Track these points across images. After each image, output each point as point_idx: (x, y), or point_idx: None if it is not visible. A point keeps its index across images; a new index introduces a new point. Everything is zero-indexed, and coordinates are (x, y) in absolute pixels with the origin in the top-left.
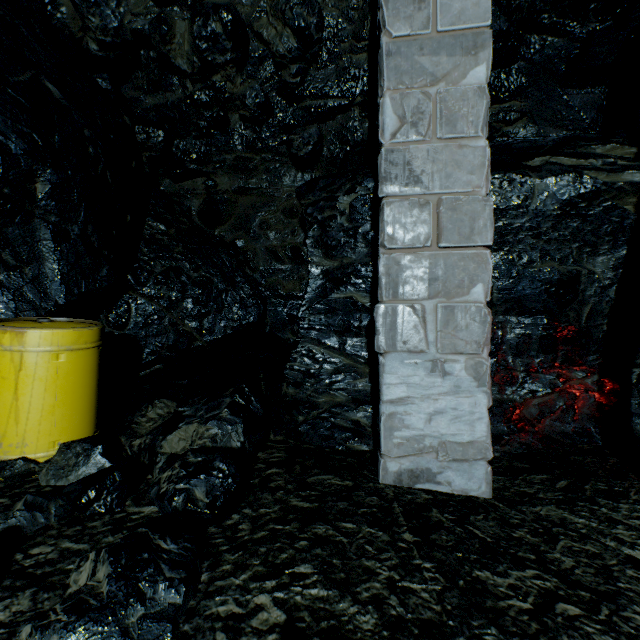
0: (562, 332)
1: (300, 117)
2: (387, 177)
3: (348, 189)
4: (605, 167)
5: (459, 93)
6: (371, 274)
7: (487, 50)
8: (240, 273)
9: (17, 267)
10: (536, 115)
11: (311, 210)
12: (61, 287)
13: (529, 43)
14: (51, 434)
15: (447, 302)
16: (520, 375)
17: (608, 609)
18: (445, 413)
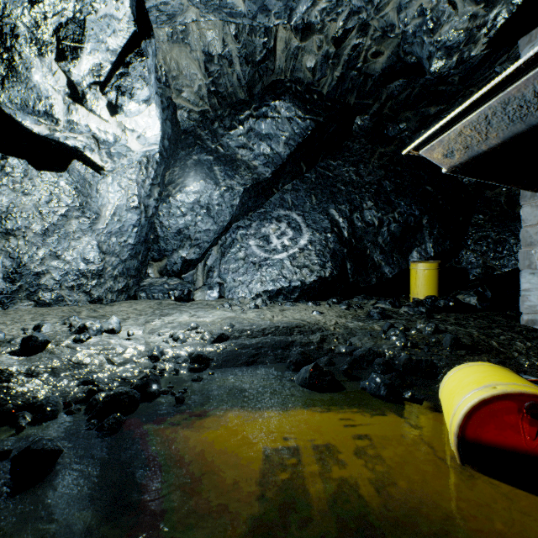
0: None
1: None
2: (522, 197)
3: None
4: None
5: None
6: None
7: None
8: None
9: (419, 246)
10: None
11: None
12: (432, 250)
13: None
14: (423, 293)
15: None
16: None
17: (521, 340)
18: None
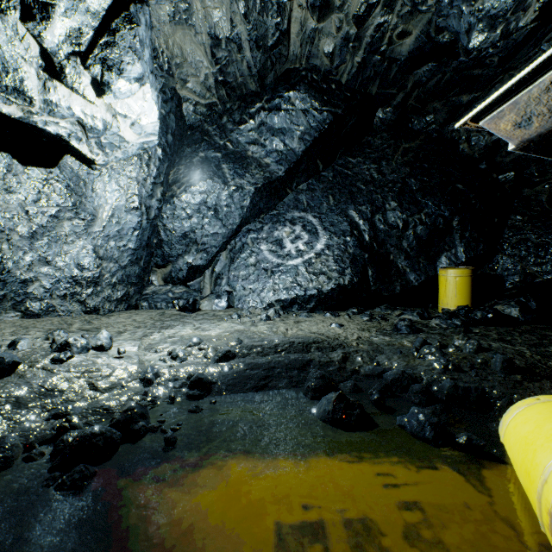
0: None
1: None
2: None
3: None
4: None
5: None
6: None
7: None
8: None
9: (449, 250)
10: None
11: None
12: (463, 255)
13: None
14: (454, 303)
15: None
16: None
17: None
18: None
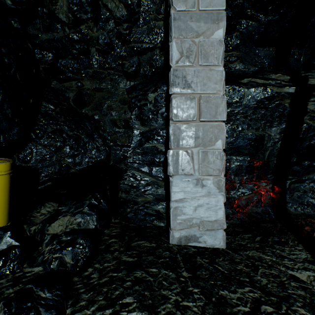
0: (256, 164)
1: (128, 52)
2: (174, 83)
3: (153, 90)
4: (276, 85)
5: (210, 42)
6: (165, 134)
7: (223, 22)
8: (96, 133)
9: None
10: (244, 59)
11: (134, 100)
12: None
13: (241, 23)
14: None
15: (204, 149)
16: (237, 185)
17: (285, 306)
18: (203, 206)
